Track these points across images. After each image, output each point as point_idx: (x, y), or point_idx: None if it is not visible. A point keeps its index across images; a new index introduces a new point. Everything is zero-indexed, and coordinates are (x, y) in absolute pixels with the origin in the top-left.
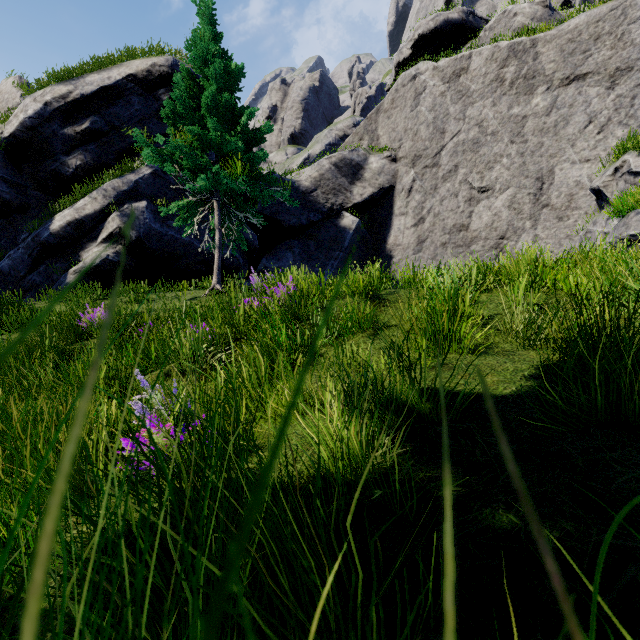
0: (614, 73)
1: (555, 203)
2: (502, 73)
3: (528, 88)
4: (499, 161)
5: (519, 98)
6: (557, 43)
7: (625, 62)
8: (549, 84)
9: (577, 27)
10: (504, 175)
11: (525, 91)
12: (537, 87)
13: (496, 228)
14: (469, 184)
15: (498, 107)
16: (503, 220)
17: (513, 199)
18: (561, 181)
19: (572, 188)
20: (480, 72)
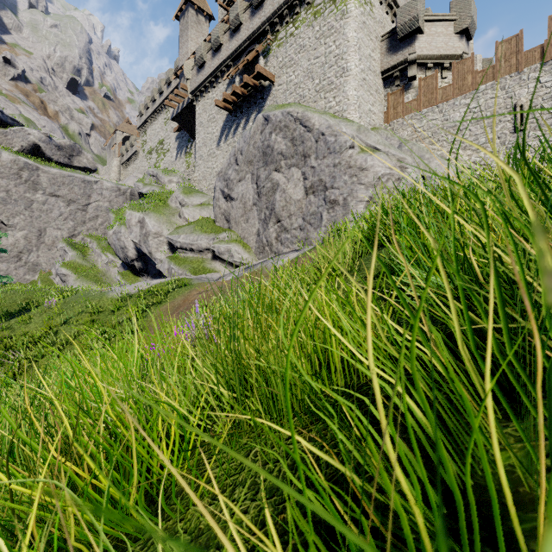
0: (70, 200)
1: (47, 243)
2: (21, 173)
3: (35, 188)
4: (19, 215)
5: (30, 190)
6: (48, 176)
7: (73, 198)
8: (45, 192)
9: (56, 174)
10: (22, 223)
11: (33, 189)
12: (39, 190)
13: (18, 247)
14: (0, 220)
15: (19, 189)
16: (22, 244)
17: (27, 236)
18: (50, 234)
19: (54, 238)
20: (8, 165)
